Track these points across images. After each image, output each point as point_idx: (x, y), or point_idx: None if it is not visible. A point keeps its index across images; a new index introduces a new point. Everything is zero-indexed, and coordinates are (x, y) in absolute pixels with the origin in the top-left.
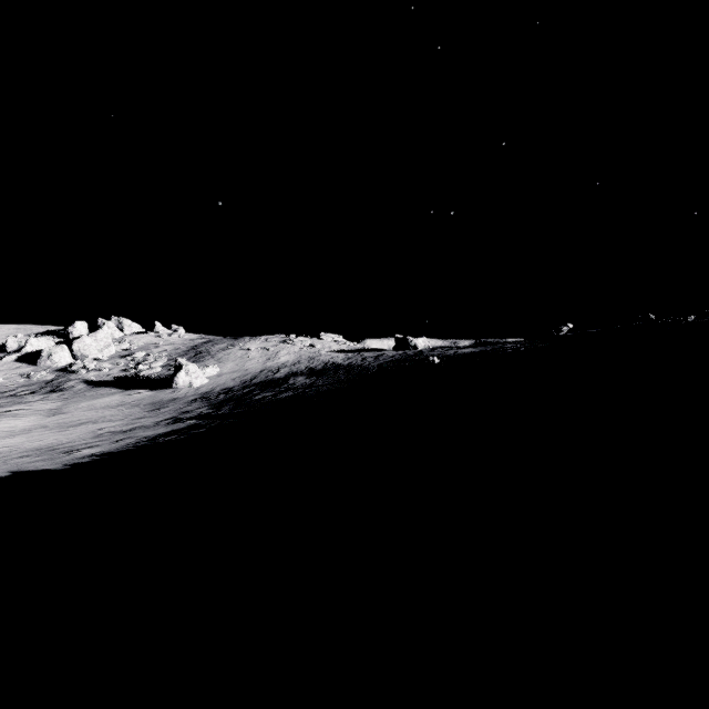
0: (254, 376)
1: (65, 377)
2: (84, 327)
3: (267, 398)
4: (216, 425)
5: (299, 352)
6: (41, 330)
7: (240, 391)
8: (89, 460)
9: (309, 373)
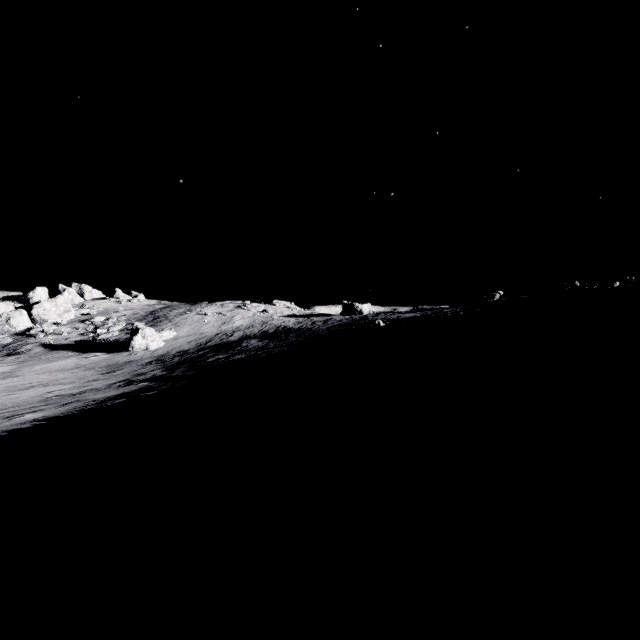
0: (209, 339)
1: (23, 340)
2: (45, 293)
3: (220, 360)
4: (167, 388)
5: (253, 317)
6: (2, 296)
7: (195, 354)
8: (29, 425)
9: (262, 337)
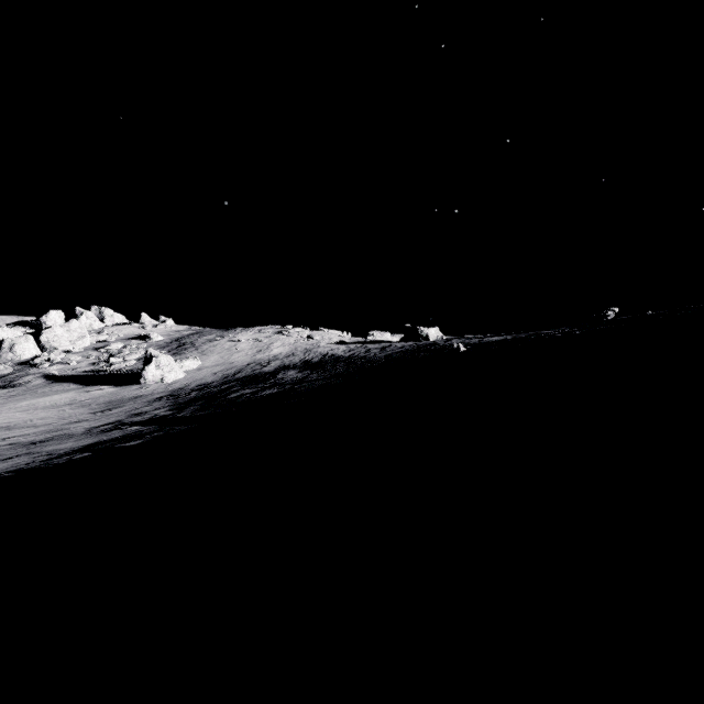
0: (239, 369)
1: (24, 371)
2: (60, 317)
3: (245, 396)
4: (158, 435)
5: (295, 344)
6: (15, 321)
7: (217, 387)
8: None
9: (303, 367)
